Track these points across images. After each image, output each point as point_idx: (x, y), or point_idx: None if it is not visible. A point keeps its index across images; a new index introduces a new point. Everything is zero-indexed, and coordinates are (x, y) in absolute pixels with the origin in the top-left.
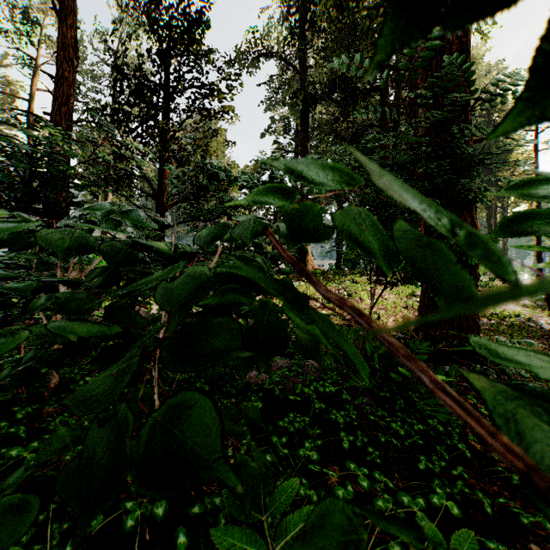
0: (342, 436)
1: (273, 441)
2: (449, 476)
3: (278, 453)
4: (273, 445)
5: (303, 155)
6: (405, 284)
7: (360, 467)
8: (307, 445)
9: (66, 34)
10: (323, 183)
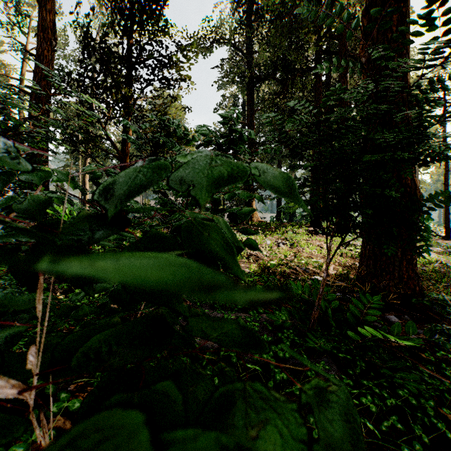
0: (312, 423)
1: None
2: None
3: None
4: None
5: (249, 126)
6: (336, 234)
7: None
8: None
9: (45, 18)
10: None
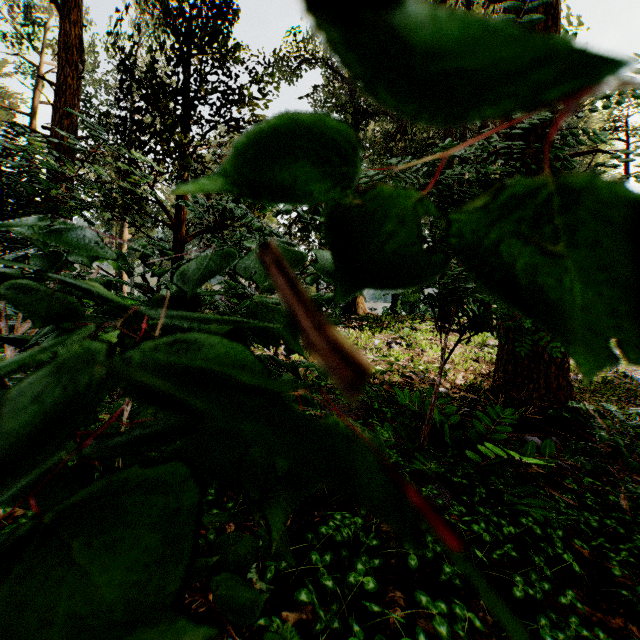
0: (407, 548)
1: (312, 559)
2: (553, 601)
3: (318, 578)
4: (312, 566)
5: None
6: (473, 331)
7: (435, 601)
8: (359, 567)
9: (69, 33)
10: (451, 44)
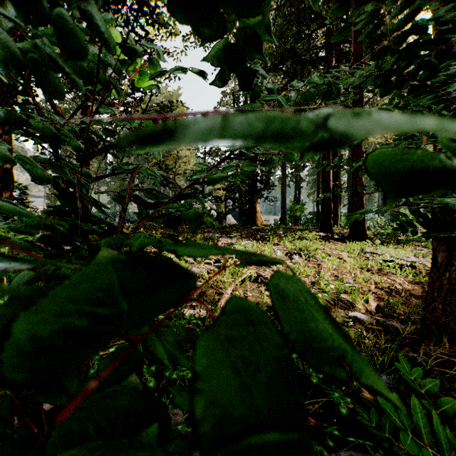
0: None
1: None
2: None
3: None
4: None
5: None
6: (351, 240)
7: None
8: None
9: None
10: None
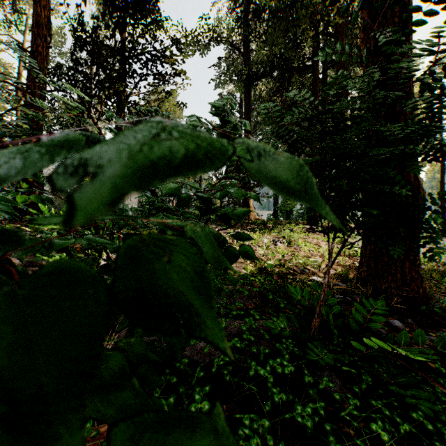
0: None
1: None
2: None
3: None
4: None
5: None
6: (333, 232)
7: None
8: None
9: (39, 14)
10: None
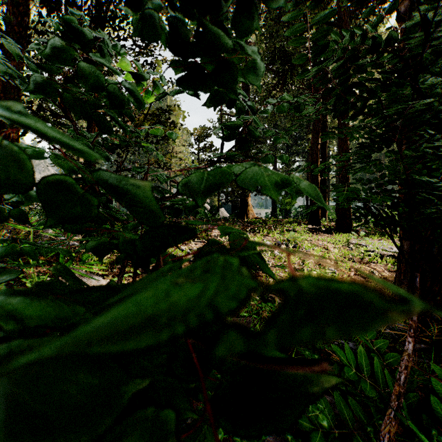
0: None
1: None
2: None
3: None
4: None
5: None
6: (338, 232)
7: None
8: None
9: None
10: None
